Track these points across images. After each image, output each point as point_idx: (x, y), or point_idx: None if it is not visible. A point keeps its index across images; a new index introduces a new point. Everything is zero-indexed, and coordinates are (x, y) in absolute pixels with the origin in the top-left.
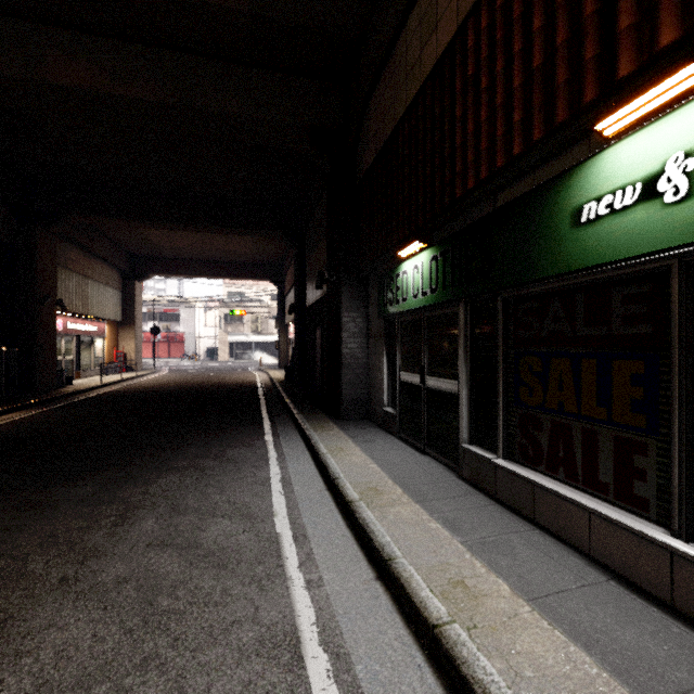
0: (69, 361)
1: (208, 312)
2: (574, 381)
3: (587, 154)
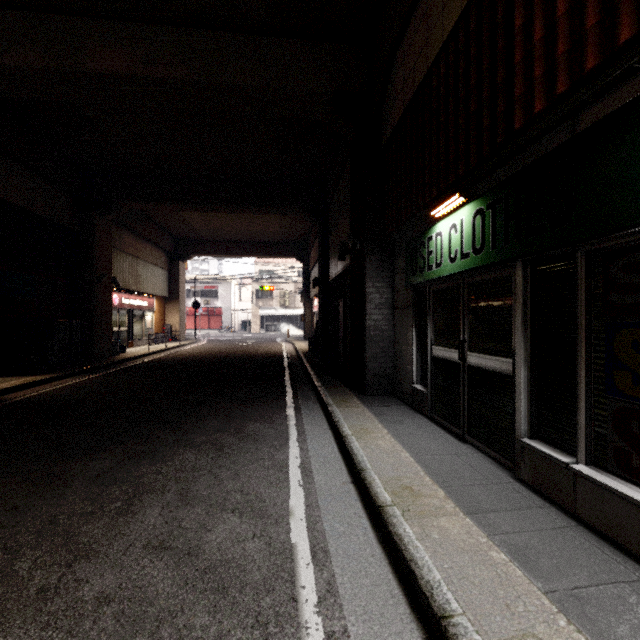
0: (124, 332)
1: (242, 289)
2: None
3: None
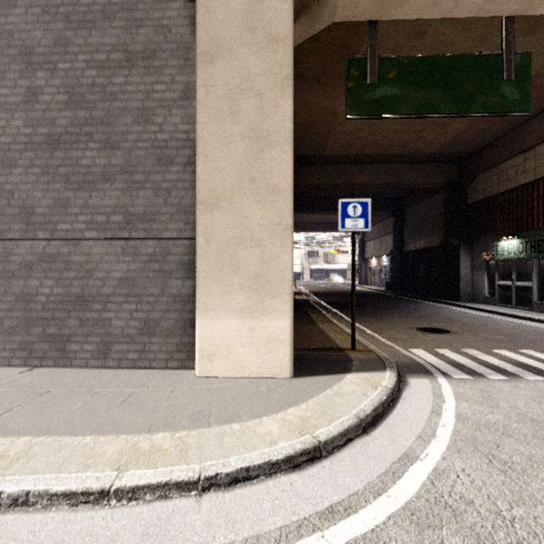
0: None
1: None
2: None
3: None
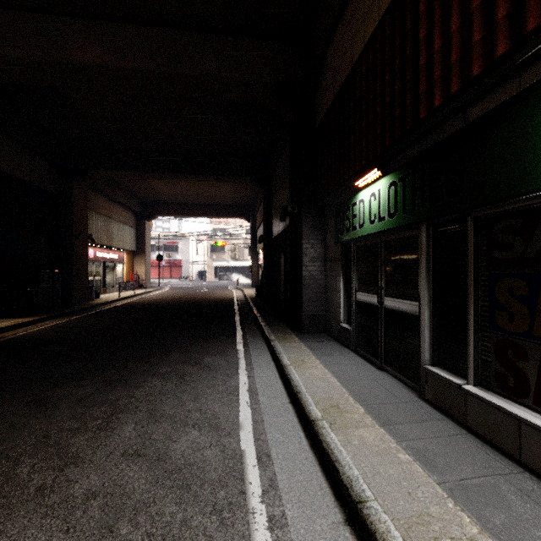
0: (98, 281)
1: (199, 244)
2: None
3: None
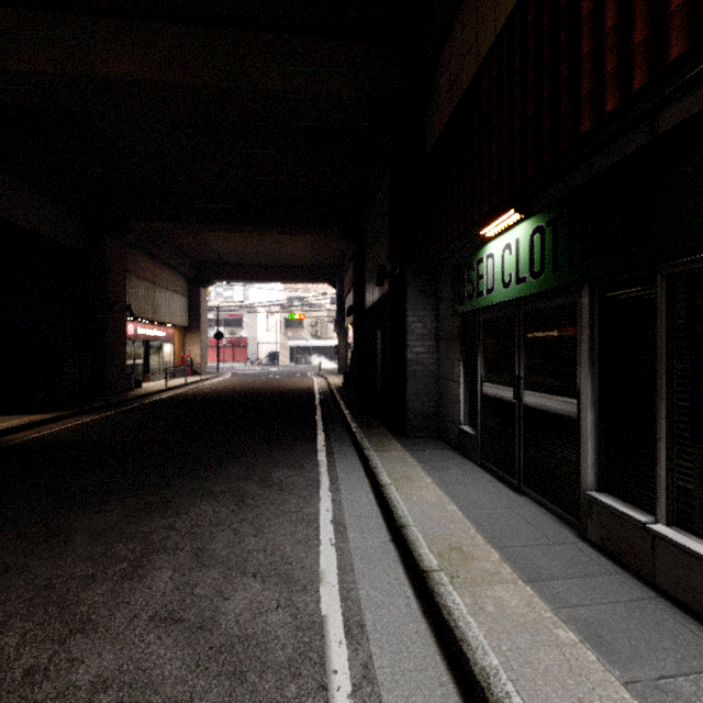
0: (140, 365)
1: (270, 317)
2: None
3: None
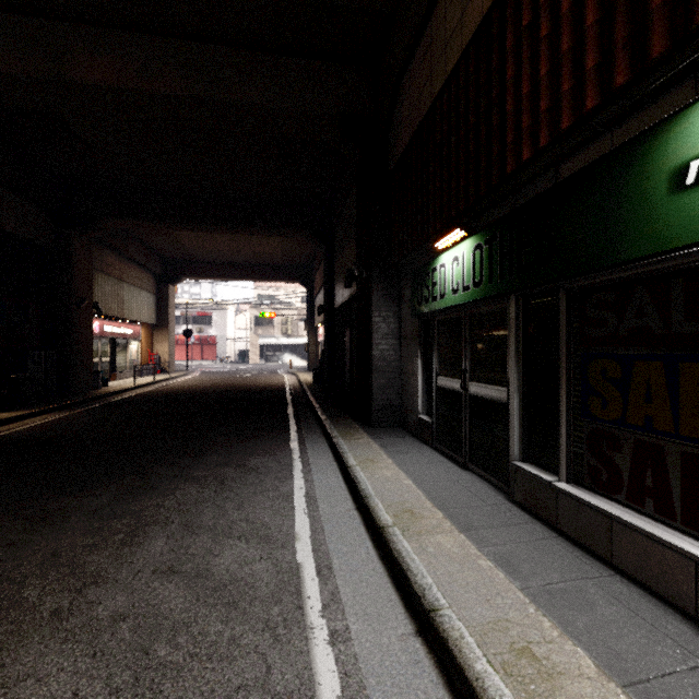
0: (106, 363)
1: (240, 315)
2: (668, 390)
3: (692, 97)
